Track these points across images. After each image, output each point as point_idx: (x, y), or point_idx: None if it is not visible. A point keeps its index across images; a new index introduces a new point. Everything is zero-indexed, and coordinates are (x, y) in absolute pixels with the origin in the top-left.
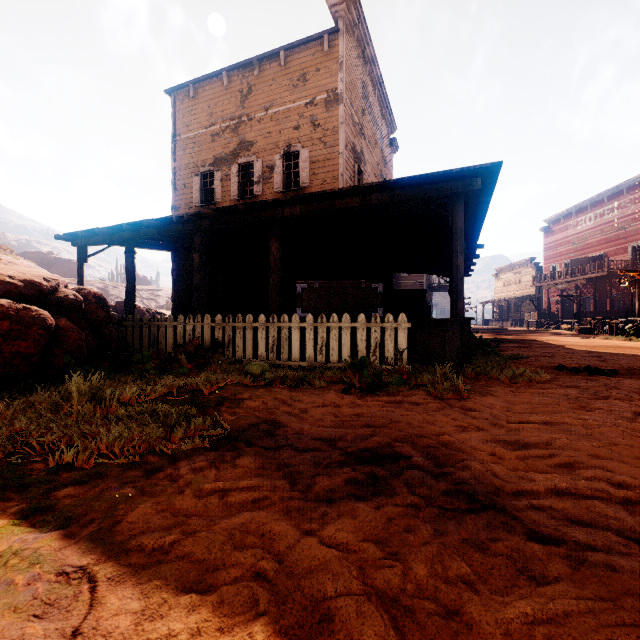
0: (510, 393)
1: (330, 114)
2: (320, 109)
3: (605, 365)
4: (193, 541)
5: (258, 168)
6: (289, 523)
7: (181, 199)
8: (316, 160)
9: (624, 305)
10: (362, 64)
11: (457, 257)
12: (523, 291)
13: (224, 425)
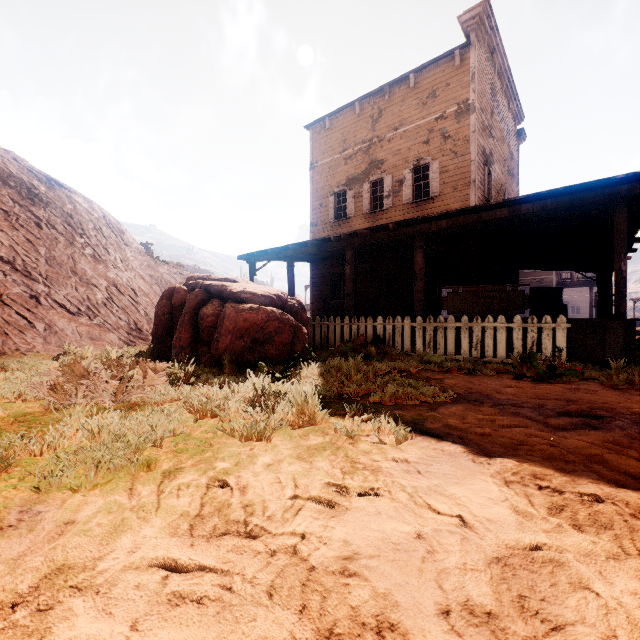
0: None
1: (461, 125)
2: (450, 121)
3: None
4: (501, 432)
5: (388, 183)
6: (548, 433)
7: (318, 217)
8: (446, 170)
9: None
10: (491, 66)
11: (619, 259)
12: None
13: (448, 392)
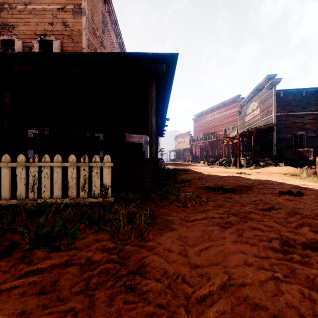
0: (185, 223)
1: (76, 20)
2: (69, 15)
3: (227, 184)
4: None
5: (18, 46)
6: None
7: None
8: (66, 49)
9: (221, 153)
10: (102, 2)
11: (151, 117)
12: (186, 146)
13: None
